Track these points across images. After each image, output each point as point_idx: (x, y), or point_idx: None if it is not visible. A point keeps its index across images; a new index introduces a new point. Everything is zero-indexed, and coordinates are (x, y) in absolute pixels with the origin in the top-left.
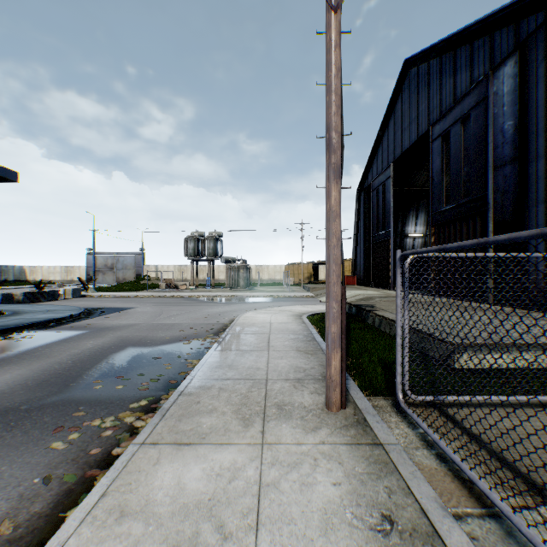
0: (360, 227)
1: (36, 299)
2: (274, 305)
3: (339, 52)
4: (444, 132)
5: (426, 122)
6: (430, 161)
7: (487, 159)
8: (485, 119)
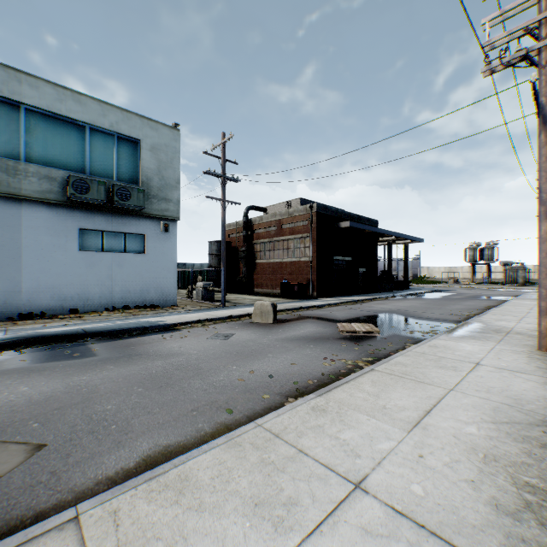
0: None
1: None
2: None
3: None
4: None
5: None
6: None
7: None
8: None
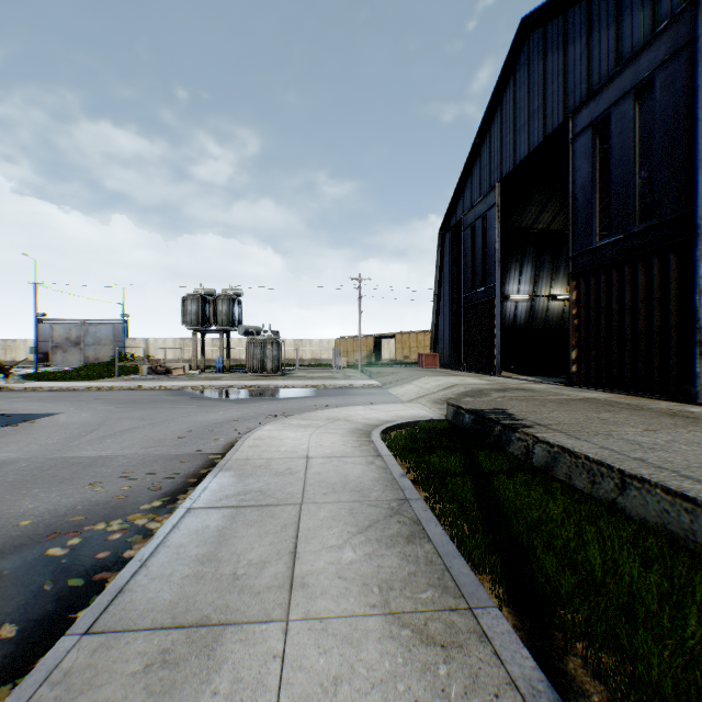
0: (443, 284)
1: None
2: (318, 404)
3: None
4: (597, 118)
5: (560, 111)
6: (570, 171)
7: (696, 148)
8: (690, 78)
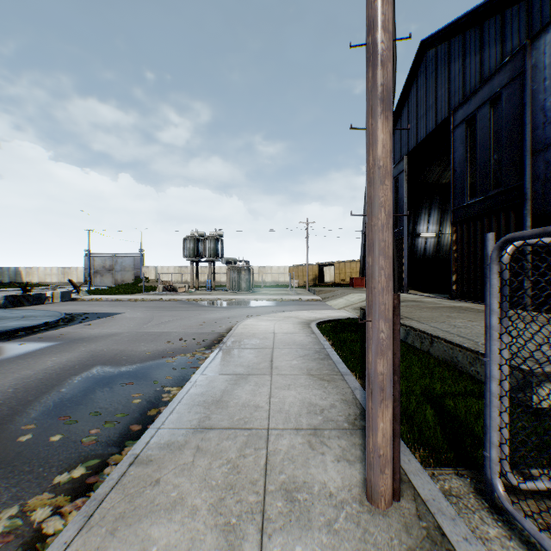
0: None
1: (19, 303)
2: (278, 310)
3: None
4: (468, 116)
5: (445, 108)
6: (451, 151)
7: (524, 143)
8: (522, 97)
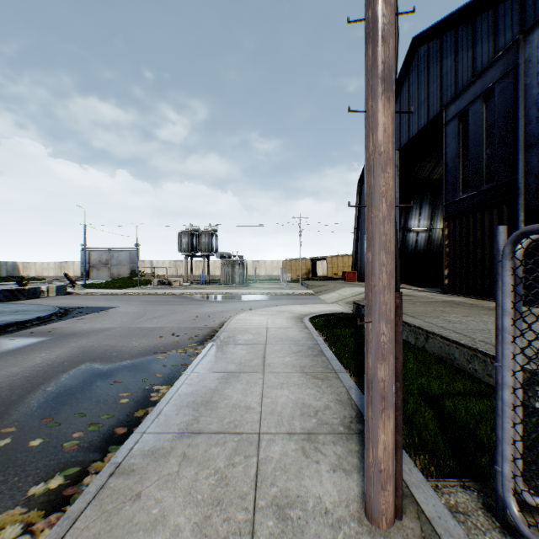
0: (361, 221)
1: (14, 297)
2: (271, 304)
3: None
4: (460, 111)
5: (437, 103)
6: (443, 146)
7: (517, 137)
8: (514, 91)
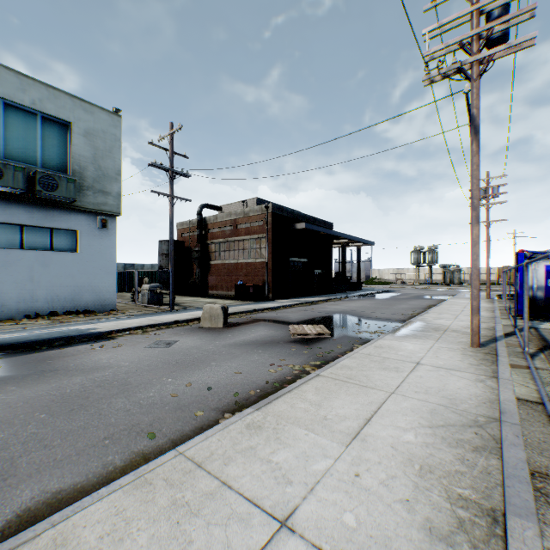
0: None
1: None
2: None
3: (488, 236)
4: None
5: None
6: None
7: None
8: None
